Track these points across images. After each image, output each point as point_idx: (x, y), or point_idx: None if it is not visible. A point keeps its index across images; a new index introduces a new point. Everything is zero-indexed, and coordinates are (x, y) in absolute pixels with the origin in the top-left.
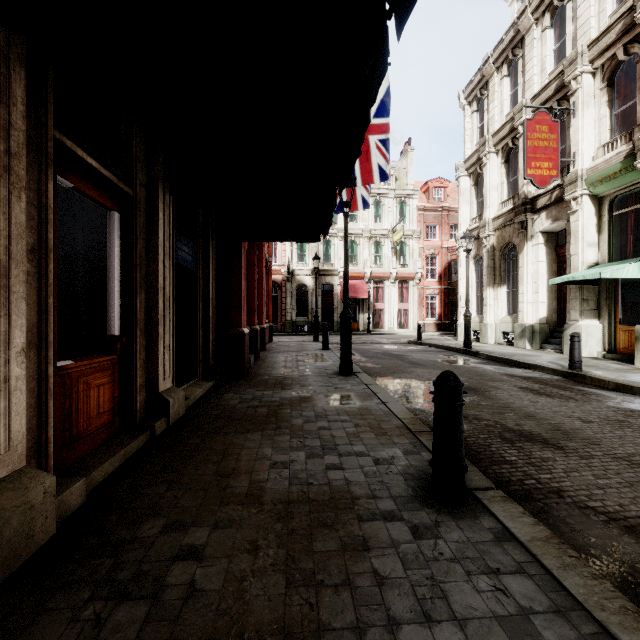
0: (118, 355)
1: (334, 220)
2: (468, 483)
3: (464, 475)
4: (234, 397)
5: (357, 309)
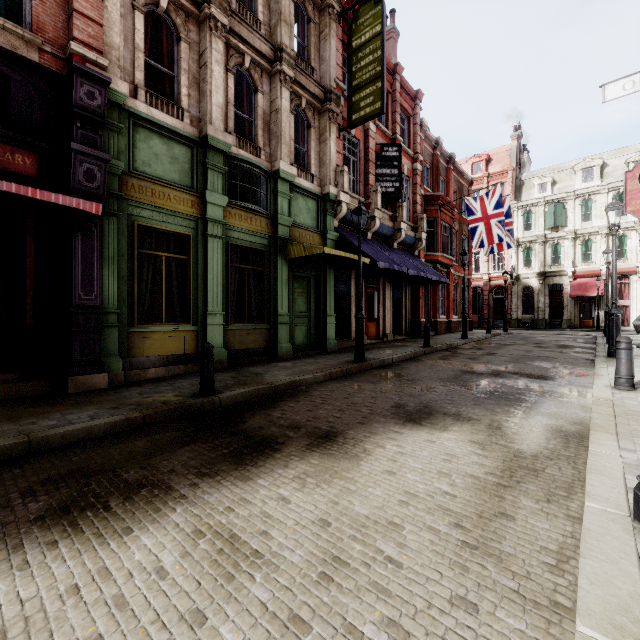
0: (376, 322)
1: (562, 224)
2: (433, 346)
3: (428, 343)
4: (409, 339)
5: (592, 306)
